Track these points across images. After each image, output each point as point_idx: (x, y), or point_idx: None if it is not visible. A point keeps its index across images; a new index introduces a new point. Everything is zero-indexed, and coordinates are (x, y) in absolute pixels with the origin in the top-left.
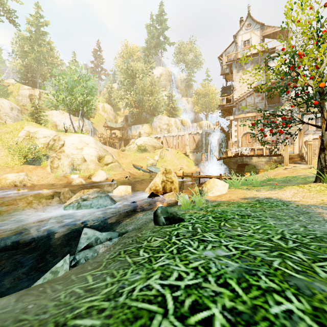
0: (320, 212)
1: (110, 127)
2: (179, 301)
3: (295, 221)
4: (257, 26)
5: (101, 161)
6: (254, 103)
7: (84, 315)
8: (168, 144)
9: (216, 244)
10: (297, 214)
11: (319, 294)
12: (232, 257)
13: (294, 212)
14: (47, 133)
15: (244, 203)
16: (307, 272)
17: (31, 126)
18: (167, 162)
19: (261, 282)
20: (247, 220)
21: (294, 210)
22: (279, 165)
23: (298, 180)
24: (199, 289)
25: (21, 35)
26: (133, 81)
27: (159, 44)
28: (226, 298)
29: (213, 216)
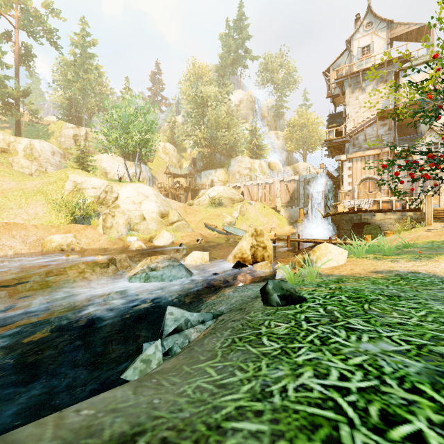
0: None
1: (173, 174)
2: (360, 408)
3: None
4: (381, 25)
5: (165, 219)
6: (378, 135)
7: (238, 417)
8: (251, 196)
9: (374, 334)
10: None
11: None
12: (406, 353)
13: None
14: (97, 183)
15: (380, 279)
16: None
17: (78, 175)
18: (250, 220)
19: None
20: (400, 303)
21: None
22: (418, 225)
23: None
24: (380, 394)
25: (64, 60)
26: (203, 112)
27: (237, 59)
28: (427, 409)
29: (347, 296)
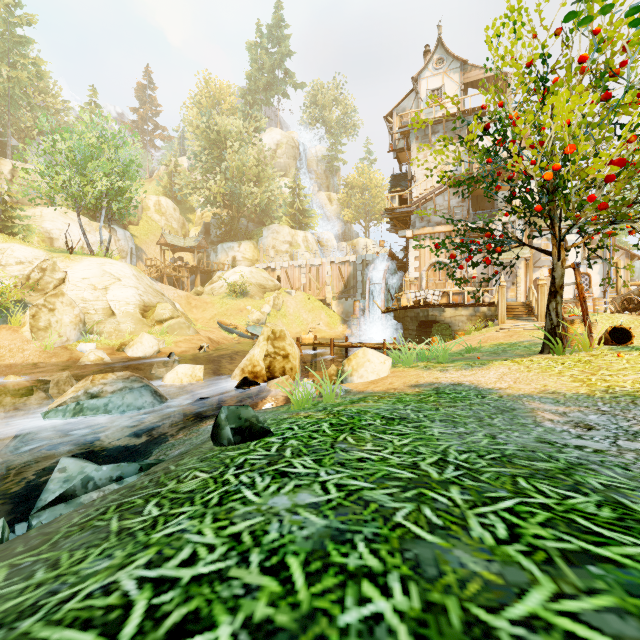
0: (534, 408)
1: (172, 246)
2: (158, 615)
3: (482, 427)
4: (454, 65)
5: (149, 314)
6: (449, 207)
7: None
8: (291, 283)
9: (306, 480)
10: (493, 414)
11: (452, 573)
12: (322, 506)
13: (489, 410)
14: (26, 255)
15: (411, 395)
16: (451, 529)
17: None
18: (289, 317)
19: (352, 557)
20: (392, 429)
21: (490, 406)
22: (491, 323)
23: (518, 350)
24: (218, 583)
25: None
26: (220, 154)
27: (273, 83)
28: (263, 600)
29: (332, 423)
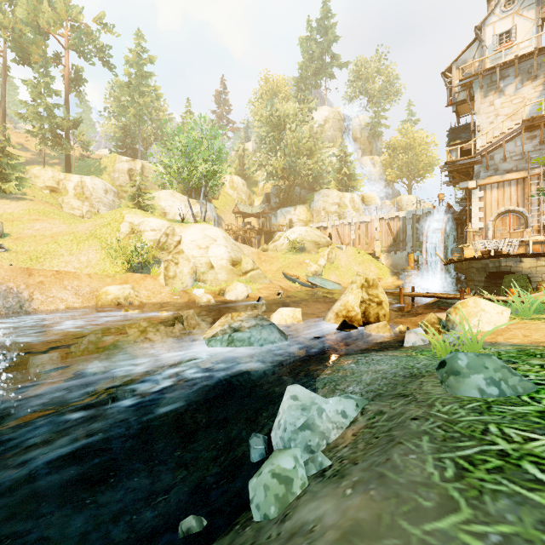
0: None
1: (243, 213)
2: None
3: None
4: (528, 2)
5: (236, 267)
6: (523, 153)
7: None
8: (342, 239)
9: None
10: None
11: None
12: None
13: None
14: (157, 225)
15: None
16: None
17: (135, 215)
18: (341, 269)
19: None
20: None
21: None
22: None
23: None
24: None
25: (118, 82)
26: (279, 135)
27: (321, 68)
28: None
29: None
